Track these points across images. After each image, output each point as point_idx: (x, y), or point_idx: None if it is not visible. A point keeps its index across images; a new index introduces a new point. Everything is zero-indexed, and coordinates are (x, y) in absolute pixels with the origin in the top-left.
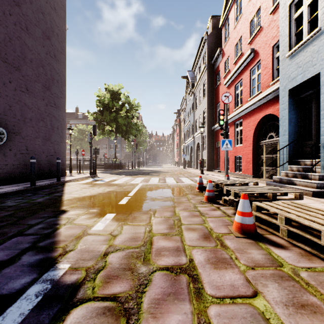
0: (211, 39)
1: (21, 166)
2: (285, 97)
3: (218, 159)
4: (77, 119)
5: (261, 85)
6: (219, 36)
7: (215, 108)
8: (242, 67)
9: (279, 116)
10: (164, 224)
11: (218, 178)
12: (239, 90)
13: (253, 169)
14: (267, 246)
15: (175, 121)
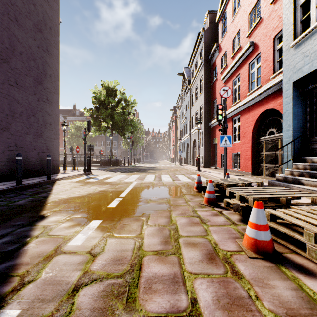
0: (207, 35)
1: (9, 163)
2: (289, 90)
3: (215, 156)
4: (74, 116)
5: (261, 79)
6: (216, 32)
7: (212, 104)
8: (240, 61)
9: (283, 110)
10: (158, 235)
11: (216, 176)
12: (237, 85)
13: (252, 167)
14: (293, 273)
15: (171, 118)
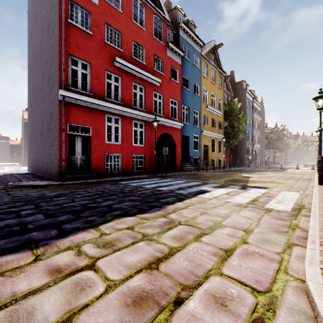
0: None
1: (261, 162)
2: None
3: None
4: None
5: None
6: None
7: None
8: None
9: None
10: None
11: None
12: None
13: None
14: (304, 167)
15: None
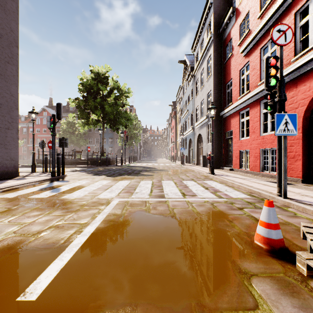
0: (218, 3)
1: None
2: None
3: (228, 154)
4: (67, 112)
5: None
6: None
7: (224, 89)
8: (278, 13)
9: None
10: None
11: (248, 184)
12: (268, 53)
13: (304, 170)
14: None
15: (170, 115)
